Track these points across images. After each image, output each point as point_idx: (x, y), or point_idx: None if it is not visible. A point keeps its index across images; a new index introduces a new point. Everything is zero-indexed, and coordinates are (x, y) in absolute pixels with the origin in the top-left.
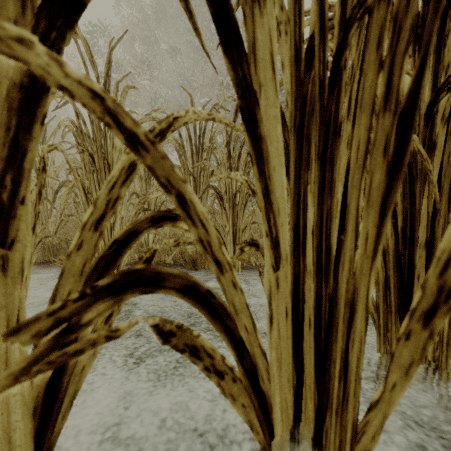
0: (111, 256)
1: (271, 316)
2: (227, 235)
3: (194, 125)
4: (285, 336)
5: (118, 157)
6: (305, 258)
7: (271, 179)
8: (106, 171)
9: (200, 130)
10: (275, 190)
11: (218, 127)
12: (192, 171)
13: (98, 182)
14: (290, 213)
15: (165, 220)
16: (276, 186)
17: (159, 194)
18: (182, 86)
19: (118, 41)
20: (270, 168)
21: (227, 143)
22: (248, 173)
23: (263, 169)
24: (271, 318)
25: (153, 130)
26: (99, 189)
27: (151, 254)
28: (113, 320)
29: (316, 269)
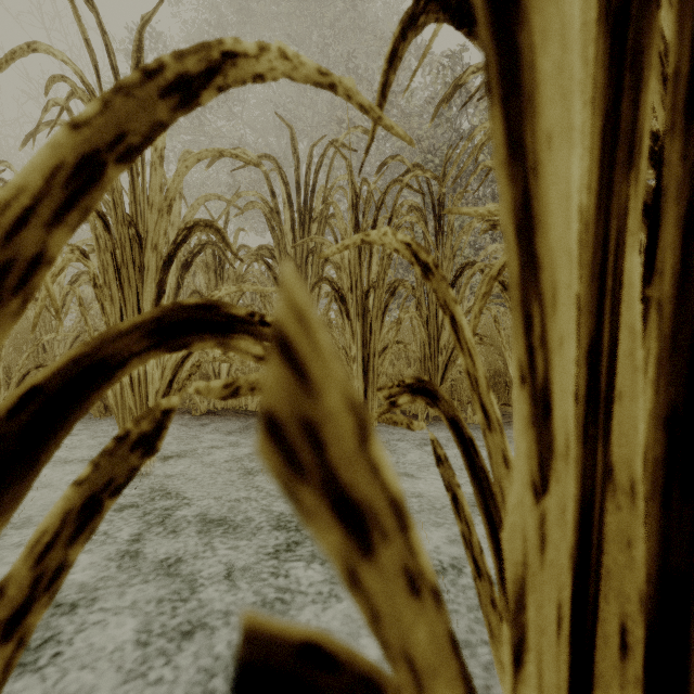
0: (21, 436)
1: (523, 640)
2: (354, 363)
3: (296, 178)
4: (554, 687)
5: (156, 222)
6: (609, 442)
7: (542, 172)
8: (134, 248)
9: (307, 186)
10: (552, 216)
11: (336, 180)
12: (293, 255)
13: (117, 266)
14: (585, 300)
15: (201, 330)
16: (554, 201)
17: (231, 289)
18: (276, 112)
19: (154, 9)
20: (542, 131)
21: (361, 165)
22: (390, 255)
23: (521, 126)
24: (522, 644)
25: (159, 66)
26: (120, 279)
27: (157, 421)
28: (33, 624)
29: (662, 482)
